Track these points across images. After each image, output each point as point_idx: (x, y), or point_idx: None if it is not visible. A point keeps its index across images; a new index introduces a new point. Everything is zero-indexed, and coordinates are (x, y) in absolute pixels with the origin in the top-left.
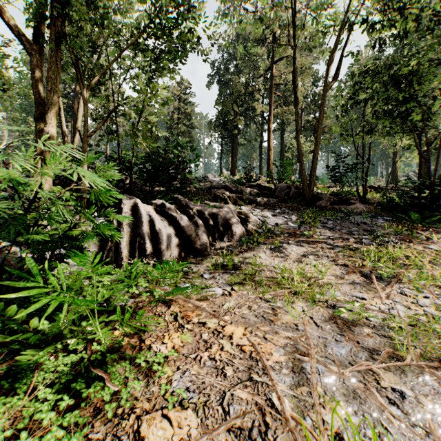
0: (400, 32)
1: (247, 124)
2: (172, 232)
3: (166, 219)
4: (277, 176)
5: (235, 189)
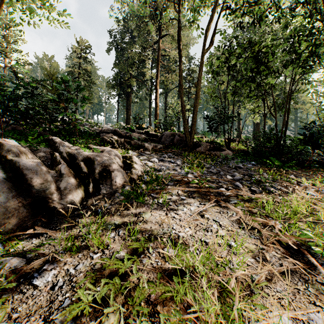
0: (254, 19)
1: (139, 86)
2: (9, 187)
3: (2, 167)
4: (163, 126)
5: (124, 134)
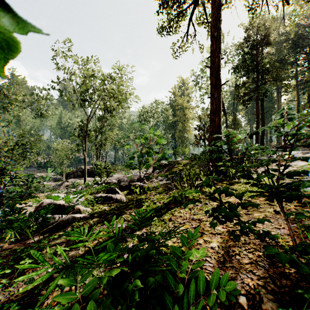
0: None
1: None
2: None
3: None
4: None
5: None
